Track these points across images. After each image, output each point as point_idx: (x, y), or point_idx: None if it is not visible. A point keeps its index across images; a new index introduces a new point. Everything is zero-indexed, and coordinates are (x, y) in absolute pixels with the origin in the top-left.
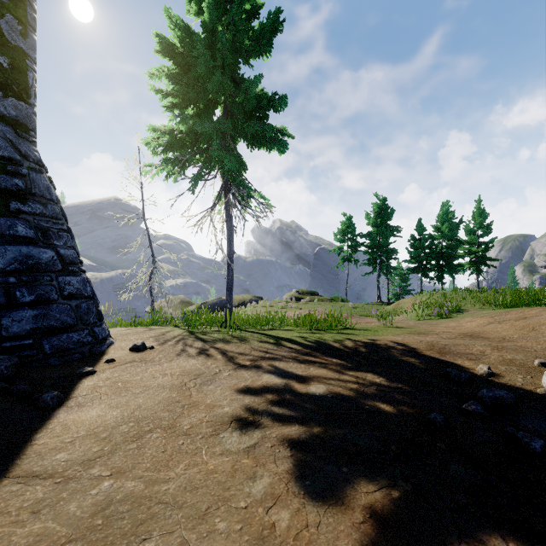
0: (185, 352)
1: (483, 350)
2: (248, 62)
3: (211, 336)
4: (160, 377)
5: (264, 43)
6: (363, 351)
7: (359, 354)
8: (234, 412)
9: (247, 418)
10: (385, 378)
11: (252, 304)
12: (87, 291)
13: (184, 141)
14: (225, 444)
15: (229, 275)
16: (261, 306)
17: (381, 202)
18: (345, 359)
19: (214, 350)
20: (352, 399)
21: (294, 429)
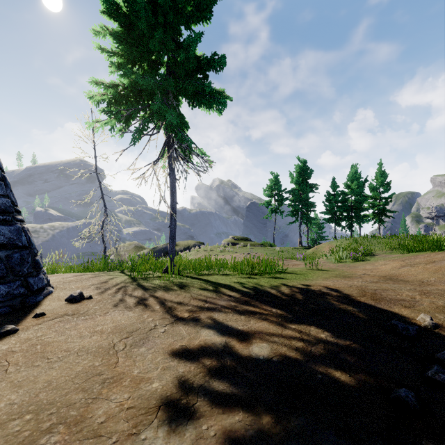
0: (123, 303)
1: (412, 295)
2: (190, 27)
3: (152, 283)
4: (88, 336)
5: (205, 9)
6: (300, 298)
7: (297, 302)
8: (164, 390)
9: (180, 400)
10: (329, 332)
11: (195, 249)
12: (22, 240)
13: (128, 97)
14: None
15: (171, 224)
16: (203, 250)
17: (302, 164)
18: (284, 309)
19: (153, 299)
20: (301, 364)
21: (238, 419)
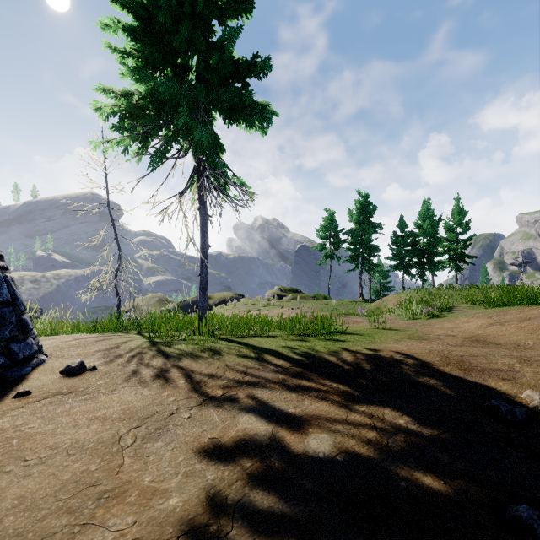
0: (136, 376)
1: (509, 363)
2: (225, 23)
3: (177, 348)
4: (85, 425)
5: None
6: (367, 368)
7: (364, 374)
8: (185, 509)
9: (207, 526)
10: (410, 417)
11: (233, 302)
12: (2, 294)
13: (147, 110)
14: None
15: (202, 272)
16: (242, 304)
17: (364, 199)
18: (348, 383)
19: (177, 370)
20: (376, 465)
21: None
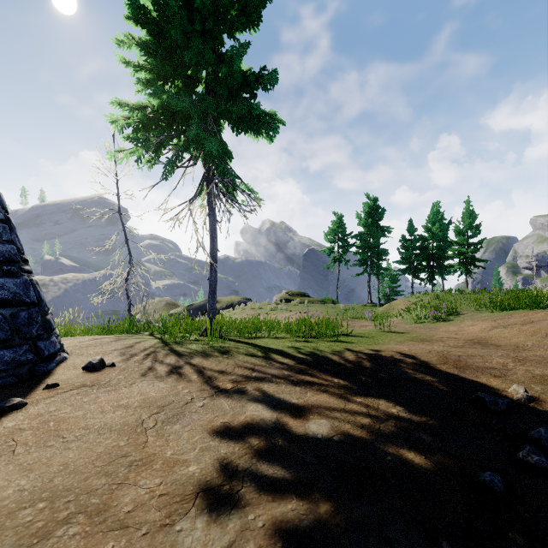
0: (152, 371)
1: (504, 362)
2: (233, 36)
3: (188, 348)
4: (111, 411)
5: (252, 13)
6: (367, 366)
7: (364, 371)
8: (203, 474)
9: (221, 486)
10: (402, 407)
11: (240, 307)
12: (30, 296)
13: (159, 121)
14: (181, 547)
15: (211, 276)
16: (250, 308)
17: (372, 202)
18: (348, 378)
19: (189, 367)
20: (367, 444)
21: (291, 508)
